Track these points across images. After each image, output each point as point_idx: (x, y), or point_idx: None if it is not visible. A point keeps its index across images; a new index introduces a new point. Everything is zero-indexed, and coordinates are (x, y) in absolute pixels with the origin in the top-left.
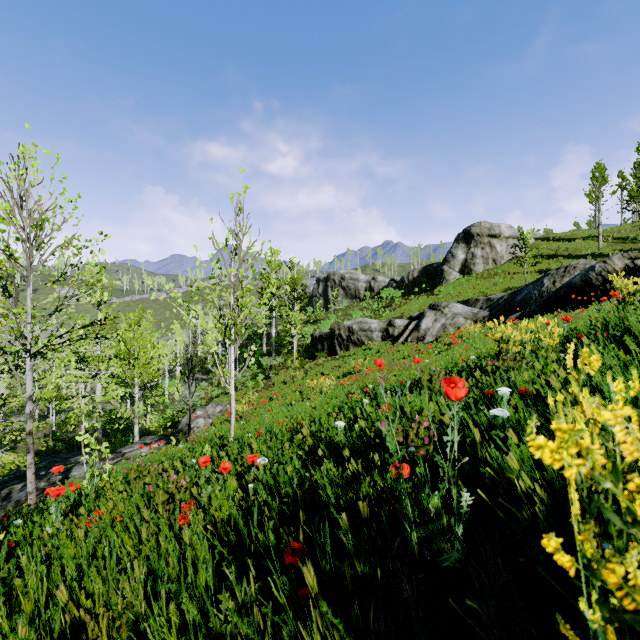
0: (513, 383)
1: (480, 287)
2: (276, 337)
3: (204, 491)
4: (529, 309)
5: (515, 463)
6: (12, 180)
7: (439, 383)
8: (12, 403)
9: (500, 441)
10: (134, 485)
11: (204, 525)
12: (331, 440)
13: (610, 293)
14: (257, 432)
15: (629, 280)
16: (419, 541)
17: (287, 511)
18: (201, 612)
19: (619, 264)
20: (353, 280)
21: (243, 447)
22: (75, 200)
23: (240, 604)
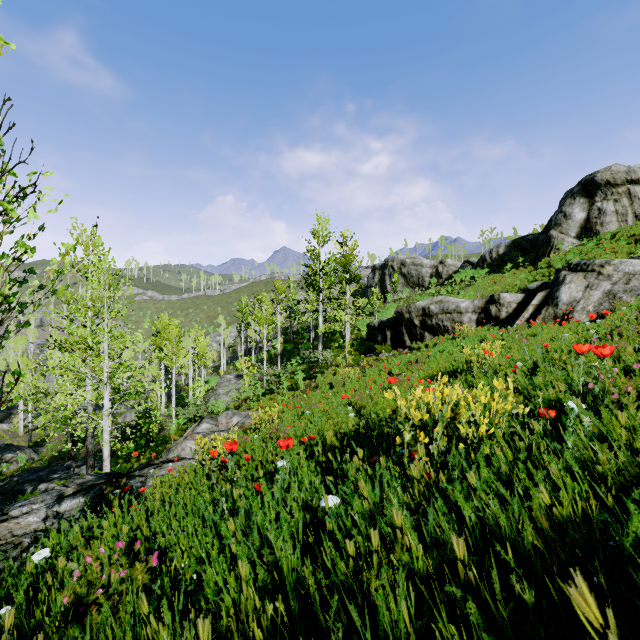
0: None
1: (625, 250)
2: (323, 326)
3: None
4: None
5: None
6: None
7: None
8: None
9: None
10: None
11: None
12: None
13: None
14: None
15: None
16: None
17: None
18: None
19: None
20: (415, 265)
21: None
22: None
23: None
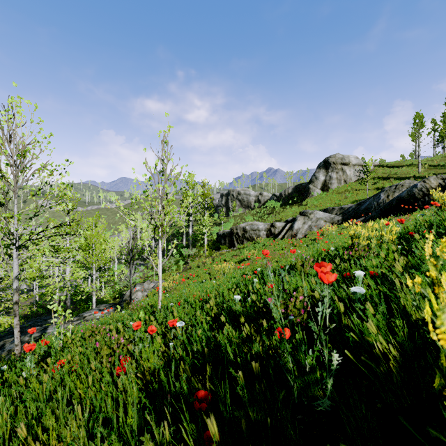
0: (364, 267)
1: (335, 200)
2: (192, 235)
3: (136, 347)
4: (370, 215)
5: (374, 330)
6: (3, 122)
7: (309, 267)
8: (6, 281)
9: (360, 312)
10: (88, 341)
11: (136, 373)
12: (231, 309)
13: (431, 202)
14: (178, 302)
15: (445, 193)
16: (298, 389)
17: (197, 363)
18: (130, 445)
19: (434, 183)
20: (246, 195)
21: (167, 313)
22: (48, 137)
23: (158, 442)
